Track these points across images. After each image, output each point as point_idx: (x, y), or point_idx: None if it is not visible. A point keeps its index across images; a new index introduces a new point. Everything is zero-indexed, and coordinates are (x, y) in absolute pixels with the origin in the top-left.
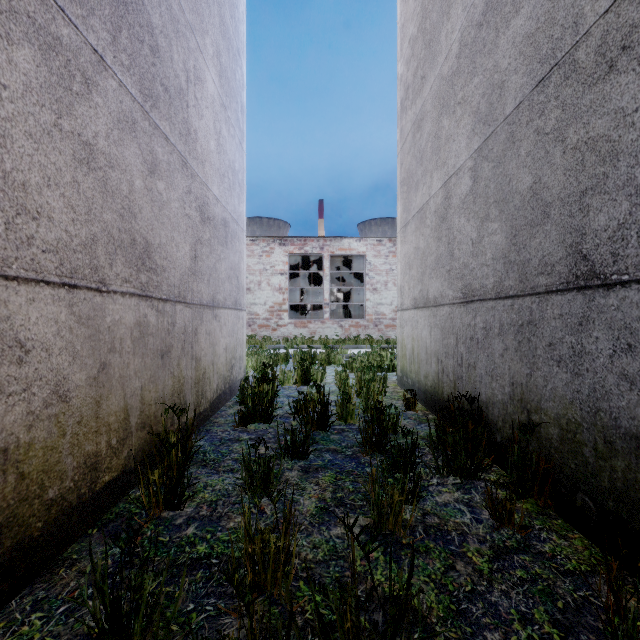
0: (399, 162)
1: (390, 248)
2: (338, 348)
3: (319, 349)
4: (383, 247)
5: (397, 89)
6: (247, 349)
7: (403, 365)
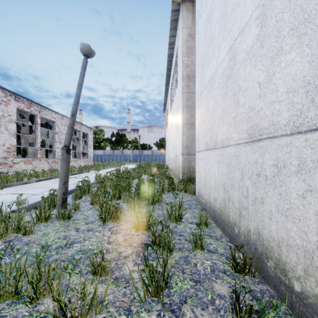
0: (185, 96)
1: (3, 97)
2: (9, 186)
3: None
4: None
5: (182, 65)
6: (51, 195)
7: (191, 175)
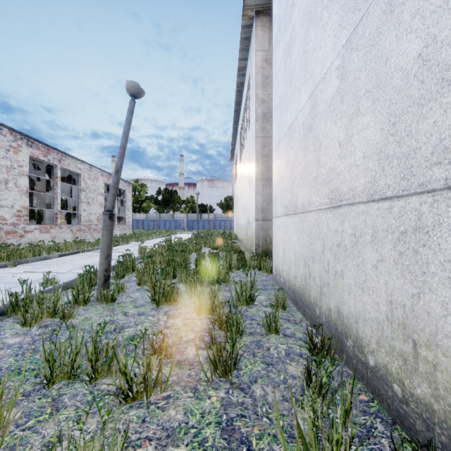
0: (260, 142)
1: (11, 142)
2: (23, 263)
3: (5, 268)
4: (3, 137)
5: (256, 101)
6: (87, 272)
7: (268, 248)
